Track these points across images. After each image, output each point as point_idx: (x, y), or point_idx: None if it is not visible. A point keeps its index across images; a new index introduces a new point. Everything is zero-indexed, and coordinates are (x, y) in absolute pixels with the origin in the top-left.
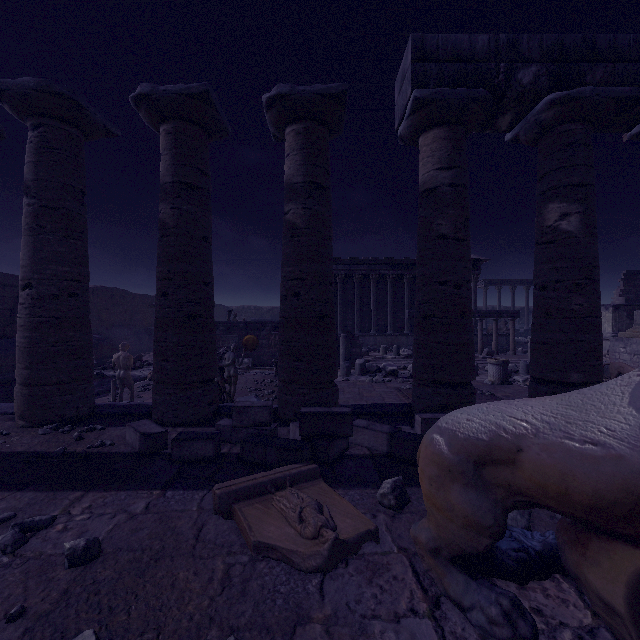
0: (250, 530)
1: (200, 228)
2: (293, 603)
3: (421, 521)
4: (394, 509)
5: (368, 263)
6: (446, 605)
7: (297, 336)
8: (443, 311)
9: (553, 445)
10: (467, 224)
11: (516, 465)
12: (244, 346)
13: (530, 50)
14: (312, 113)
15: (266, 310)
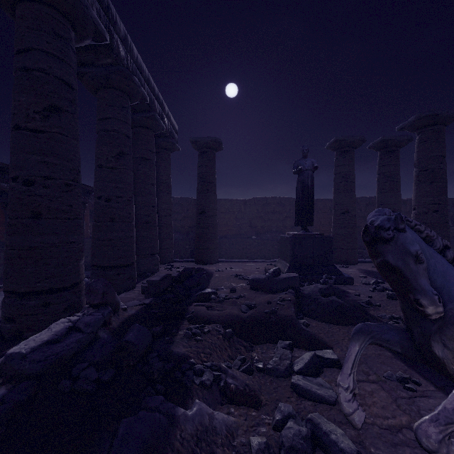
0: None
1: None
2: None
3: None
4: None
5: None
6: None
7: None
8: None
9: None
10: None
11: None
12: None
13: None
14: None
15: None
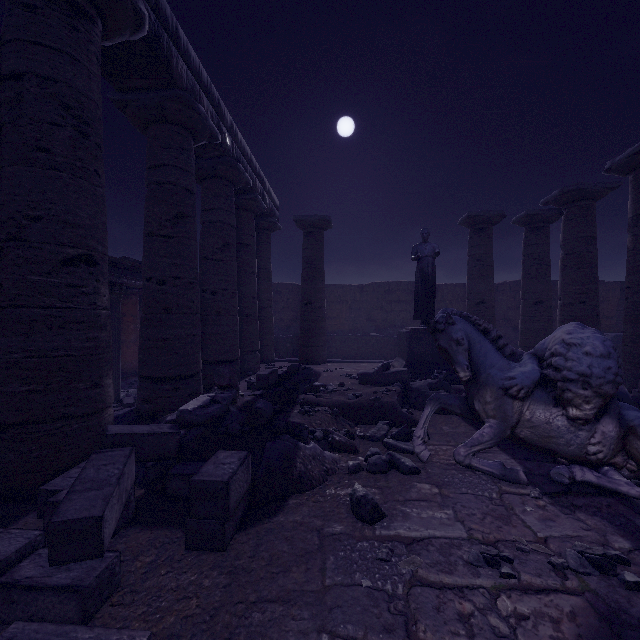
0: None
1: None
2: None
3: None
4: None
5: None
6: None
7: None
8: None
9: None
10: None
11: None
12: None
13: None
14: None
15: None
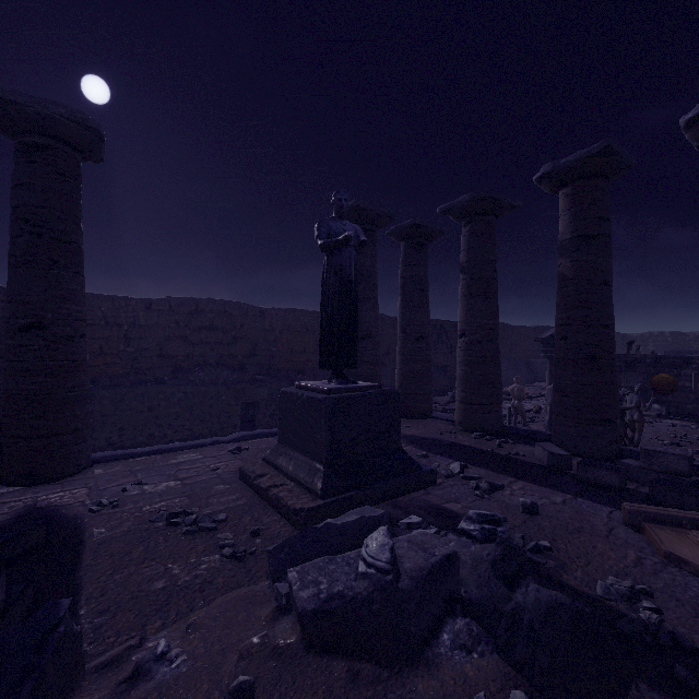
0: (661, 542)
1: (599, 274)
2: None
3: None
4: None
5: None
6: None
7: None
8: None
9: None
10: None
11: None
12: (652, 387)
13: None
14: None
15: (693, 337)
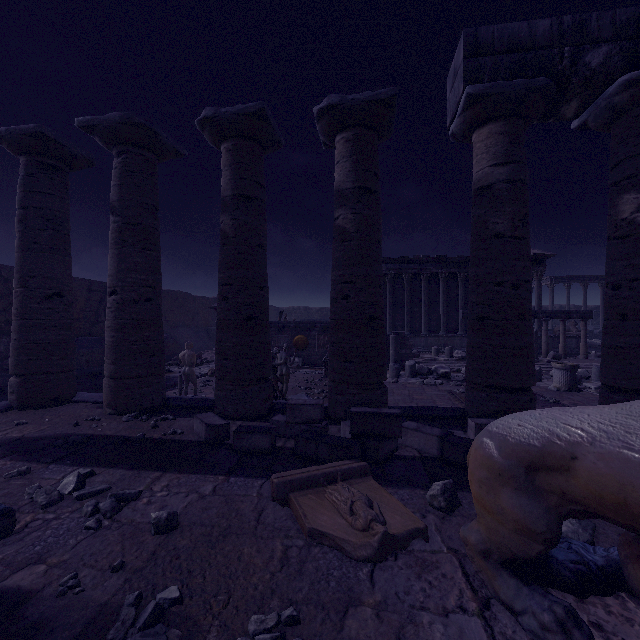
0: (305, 517)
1: (256, 236)
2: (345, 586)
3: (471, 523)
4: (444, 511)
5: (419, 262)
6: (496, 607)
7: (347, 338)
8: (499, 313)
9: (610, 454)
10: (526, 221)
11: (570, 473)
12: (294, 346)
13: (600, 29)
14: (361, 120)
15: (315, 310)
